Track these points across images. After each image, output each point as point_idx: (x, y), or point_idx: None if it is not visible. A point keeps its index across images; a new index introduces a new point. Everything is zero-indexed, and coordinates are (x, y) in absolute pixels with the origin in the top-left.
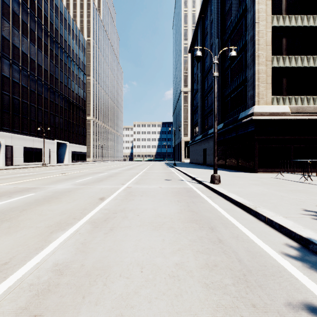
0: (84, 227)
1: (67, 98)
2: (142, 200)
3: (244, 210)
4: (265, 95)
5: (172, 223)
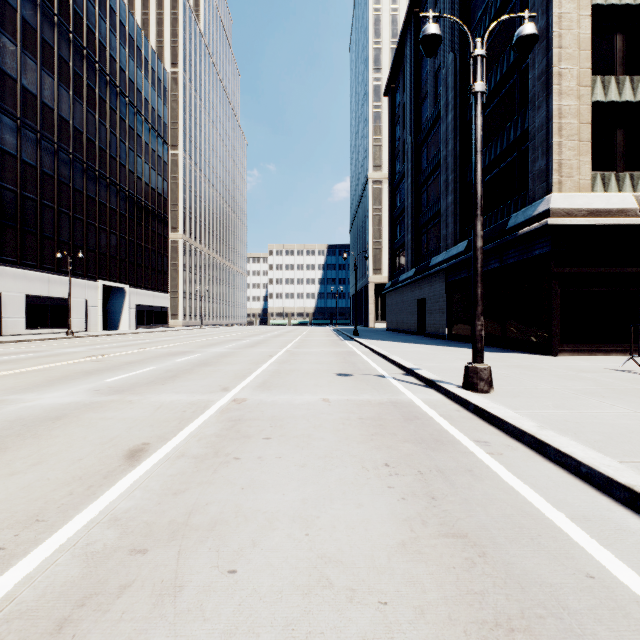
0: None
1: (125, 193)
2: (266, 463)
3: None
4: (577, 168)
5: None
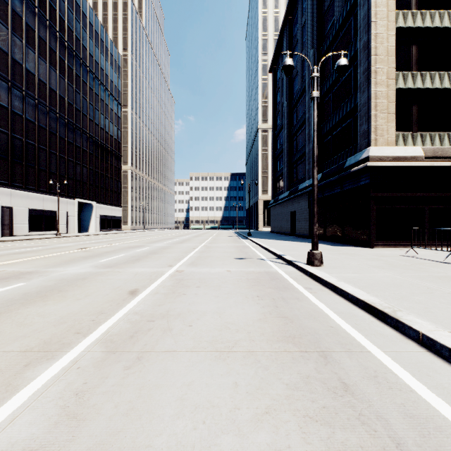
0: (91, 353)
1: (93, 139)
2: (199, 295)
3: (372, 314)
4: (386, 130)
5: (251, 343)
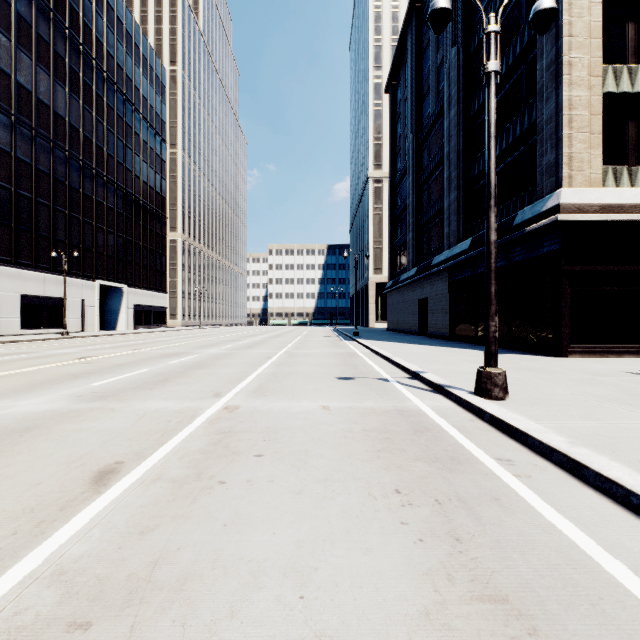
0: None
1: (123, 191)
2: (255, 489)
3: None
4: (588, 162)
5: None
